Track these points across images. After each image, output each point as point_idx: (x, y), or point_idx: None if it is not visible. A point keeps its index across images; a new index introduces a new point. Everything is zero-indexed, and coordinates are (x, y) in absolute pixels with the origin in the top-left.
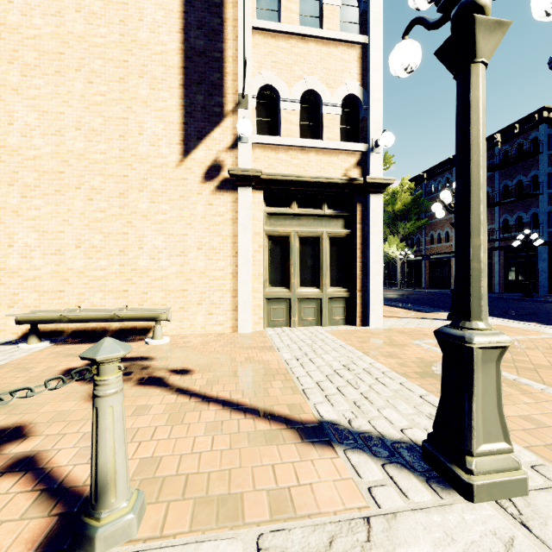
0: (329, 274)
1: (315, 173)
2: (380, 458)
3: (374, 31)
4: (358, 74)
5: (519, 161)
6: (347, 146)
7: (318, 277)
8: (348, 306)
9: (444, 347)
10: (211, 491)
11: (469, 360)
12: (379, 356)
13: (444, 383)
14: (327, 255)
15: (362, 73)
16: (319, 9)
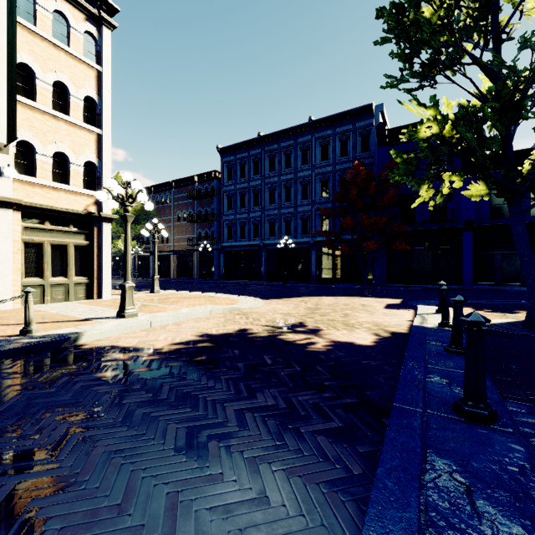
0: (75, 269)
1: (64, 205)
2: (105, 319)
3: (106, 129)
4: (95, 150)
5: (206, 198)
6: (88, 192)
7: (66, 270)
8: (88, 288)
9: (121, 288)
10: (54, 329)
11: (126, 289)
12: (107, 307)
13: (121, 297)
14: (73, 257)
15: (98, 150)
16: (67, 100)
